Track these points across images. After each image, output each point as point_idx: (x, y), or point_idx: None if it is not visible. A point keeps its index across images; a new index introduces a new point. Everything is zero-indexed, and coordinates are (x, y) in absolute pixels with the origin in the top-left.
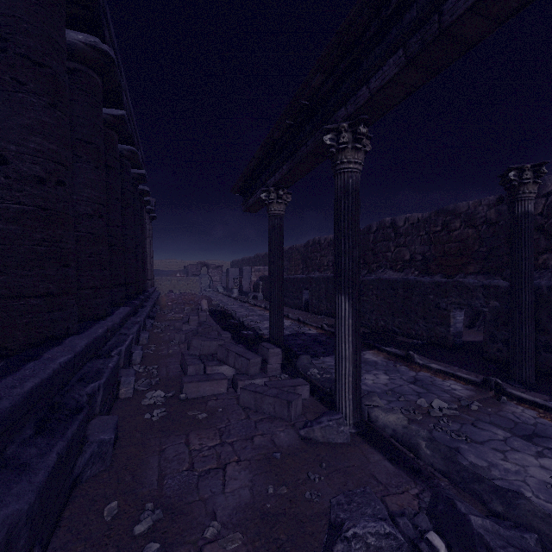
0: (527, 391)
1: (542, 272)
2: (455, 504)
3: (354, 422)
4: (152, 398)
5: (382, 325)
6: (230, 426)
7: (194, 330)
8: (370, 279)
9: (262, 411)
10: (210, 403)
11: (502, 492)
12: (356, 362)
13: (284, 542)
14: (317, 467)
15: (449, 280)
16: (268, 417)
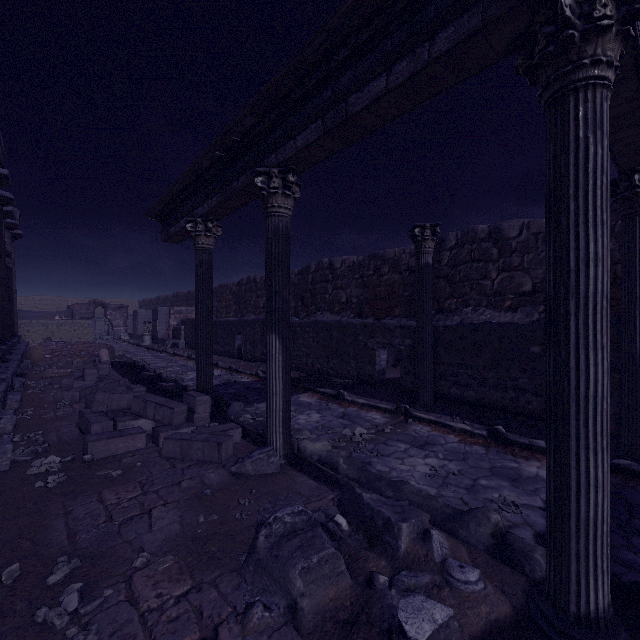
0: (427, 412)
1: (448, 315)
2: (355, 490)
3: (285, 453)
4: (42, 465)
5: (318, 368)
6: (153, 477)
7: (93, 386)
8: (307, 321)
9: (190, 459)
10: (126, 460)
11: (394, 483)
12: (286, 397)
13: (215, 553)
14: (248, 495)
15: (375, 322)
16: (197, 463)
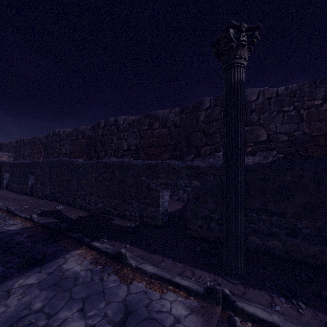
0: (246, 288)
1: (204, 158)
2: None
3: None
4: None
5: (100, 207)
6: None
7: None
8: (90, 162)
9: None
10: None
11: None
12: None
13: None
14: None
15: (159, 162)
16: None
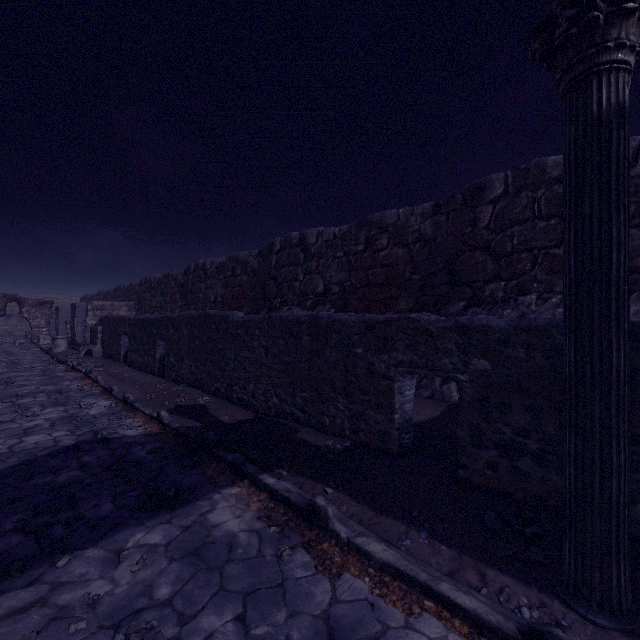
0: None
1: (491, 308)
2: None
3: None
4: None
5: (275, 404)
6: None
7: None
8: (255, 317)
9: None
10: None
11: None
12: None
13: None
14: None
15: (393, 317)
16: None
